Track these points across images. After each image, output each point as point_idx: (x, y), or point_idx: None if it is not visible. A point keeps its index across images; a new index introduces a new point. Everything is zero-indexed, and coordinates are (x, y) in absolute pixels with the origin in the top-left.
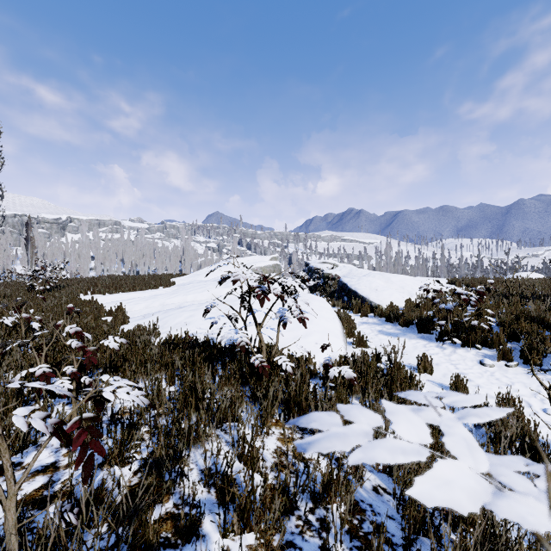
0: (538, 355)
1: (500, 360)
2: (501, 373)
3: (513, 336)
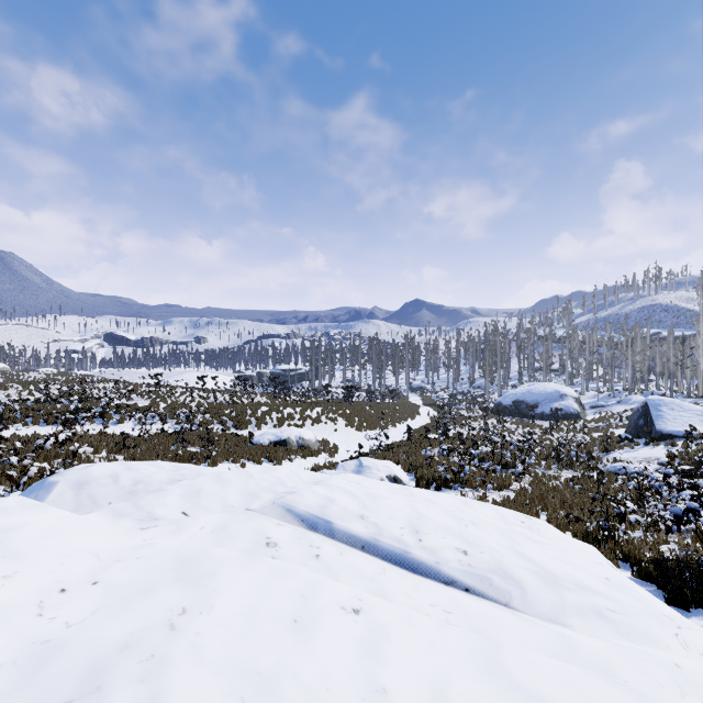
0: (39, 421)
1: (24, 427)
2: (26, 430)
3: (28, 417)
